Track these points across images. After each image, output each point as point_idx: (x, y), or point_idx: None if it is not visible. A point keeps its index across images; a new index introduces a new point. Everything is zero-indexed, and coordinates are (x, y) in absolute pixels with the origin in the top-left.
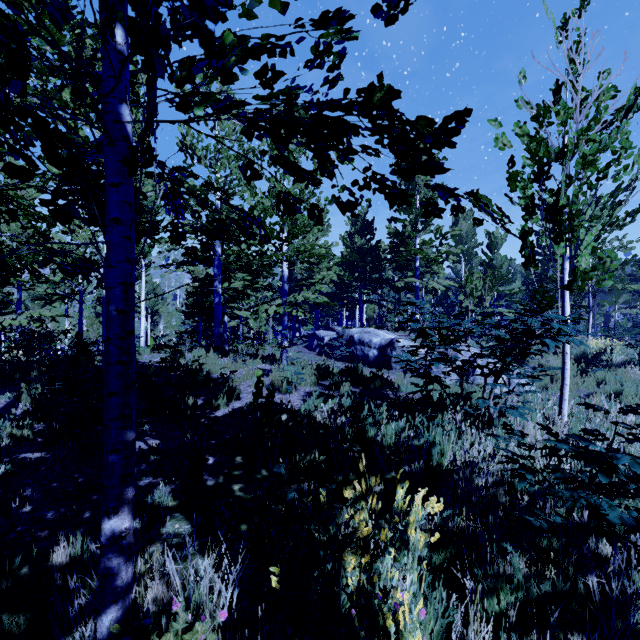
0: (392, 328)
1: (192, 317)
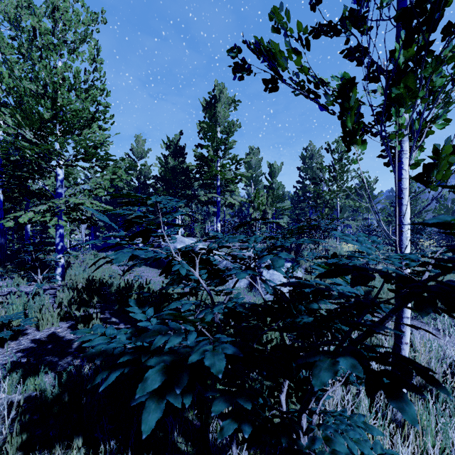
0: (200, 234)
1: None
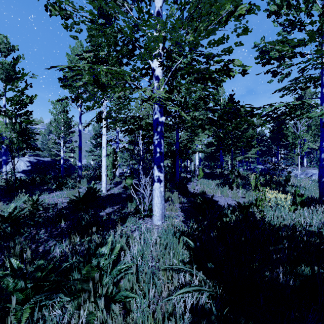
0: (295, 165)
1: (210, 160)
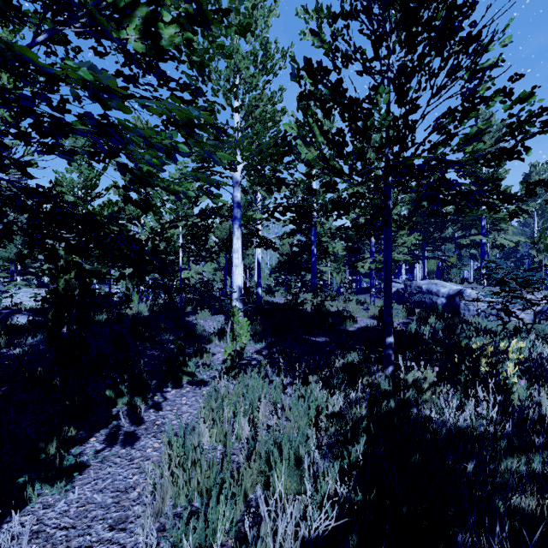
0: (455, 281)
1: (289, 271)
